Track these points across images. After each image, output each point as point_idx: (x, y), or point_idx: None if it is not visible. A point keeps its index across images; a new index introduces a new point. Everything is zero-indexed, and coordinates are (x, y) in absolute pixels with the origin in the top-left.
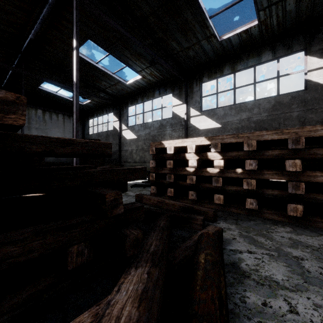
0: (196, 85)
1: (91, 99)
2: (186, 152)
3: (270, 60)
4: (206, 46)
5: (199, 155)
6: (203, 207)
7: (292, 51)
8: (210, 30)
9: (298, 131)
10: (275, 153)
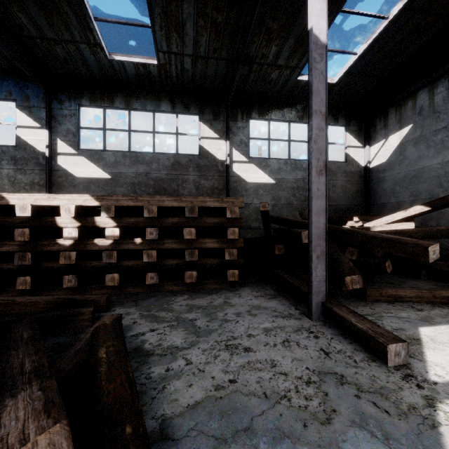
0: (68, 104)
1: None
2: (57, 215)
3: (169, 112)
4: (88, 55)
5: (82, 221)
6: (90, 294)
7: (190, 111)
8: (95, 36)
9: (193, 201)
10: (175, 220)
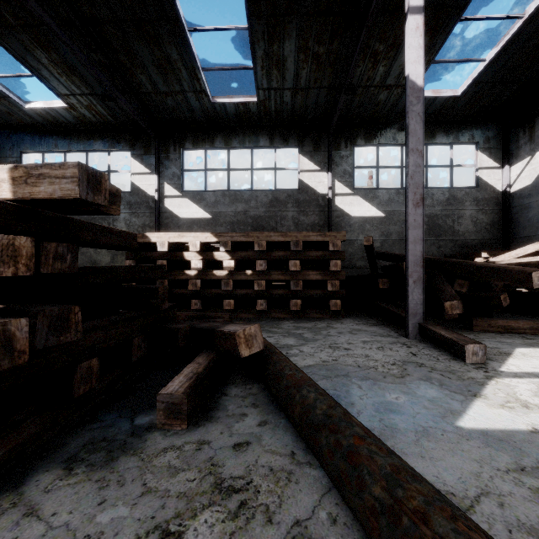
0: (174, 149)
1: None
2: (181, 250)
3: (268, 147)
4: (194, 102)
5: (203, 255)
6: (216, 313)
7: (288, 144)
8: (202, 84)
9: (297, 236)
10: (281, 254)
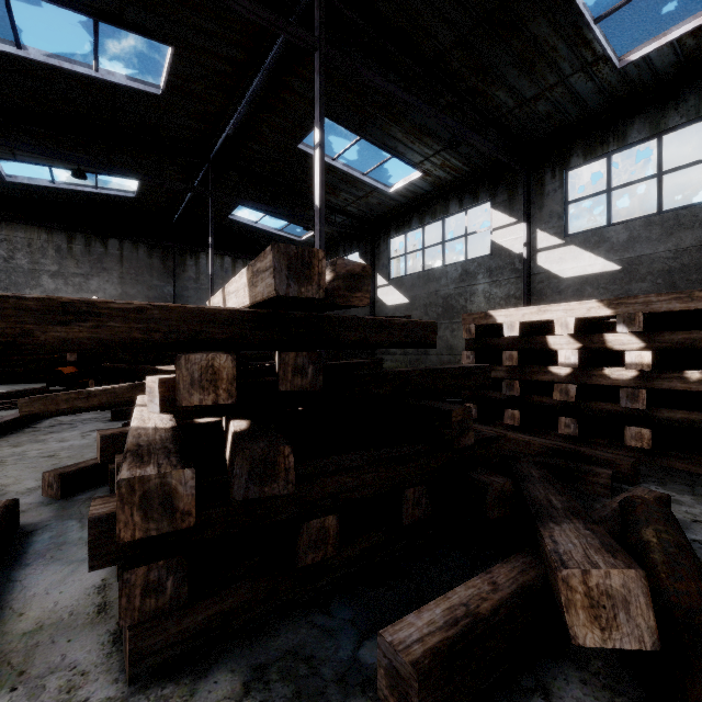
0: (551, 176)
1: None
2: (546, 333)
3: None
4: (582, 86)
5: (583, 340)
6: (602, 451)
7: None
8: (595, 48)
9: None
10: None
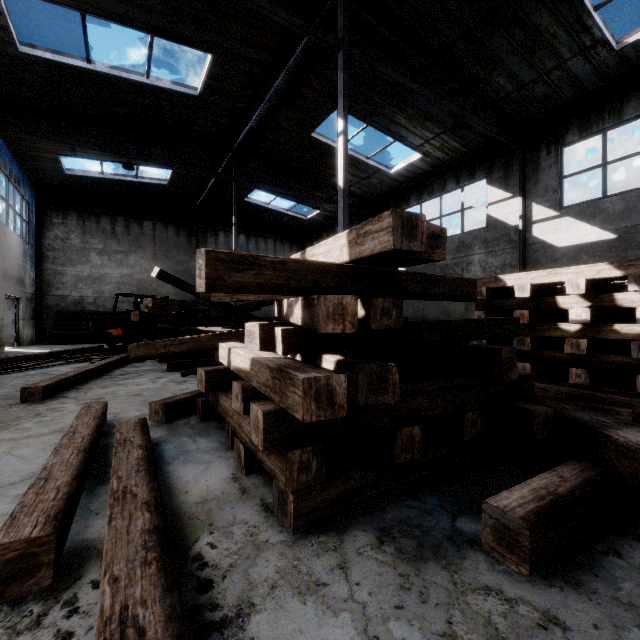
0: (546, 153)
1: (321, 208)
2: (553, 295)
3: None
4: (579, 68)
5: (592, 299)
6: (617, 395)
7: None
8: (594, 33)
9: None
10: None
